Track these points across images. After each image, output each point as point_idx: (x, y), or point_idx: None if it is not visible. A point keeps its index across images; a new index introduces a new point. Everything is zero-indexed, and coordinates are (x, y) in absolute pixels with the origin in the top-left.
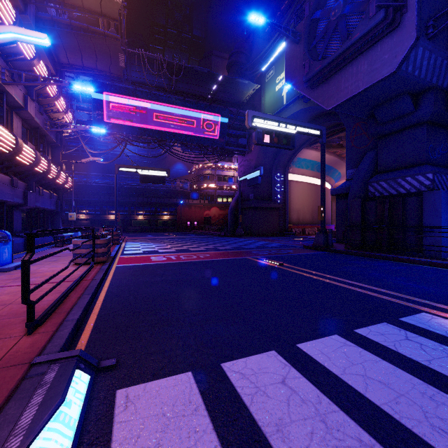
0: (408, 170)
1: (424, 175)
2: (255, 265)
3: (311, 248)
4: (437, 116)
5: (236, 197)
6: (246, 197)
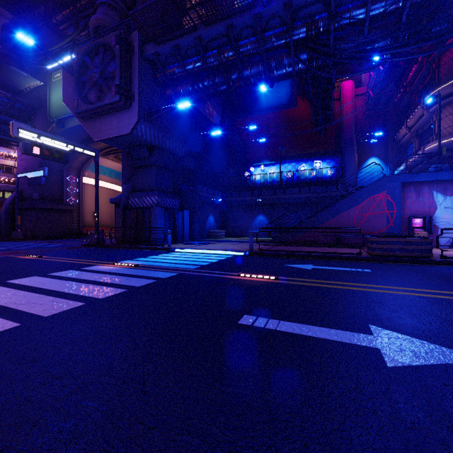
0: (148, 192)
1: (154, 197)
2: (13, 259)
3: (87, 246)
4: (161, 163)
5: (14, 195)
6: (28, 195)
